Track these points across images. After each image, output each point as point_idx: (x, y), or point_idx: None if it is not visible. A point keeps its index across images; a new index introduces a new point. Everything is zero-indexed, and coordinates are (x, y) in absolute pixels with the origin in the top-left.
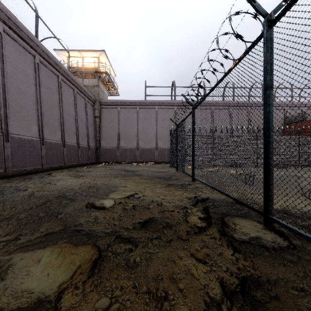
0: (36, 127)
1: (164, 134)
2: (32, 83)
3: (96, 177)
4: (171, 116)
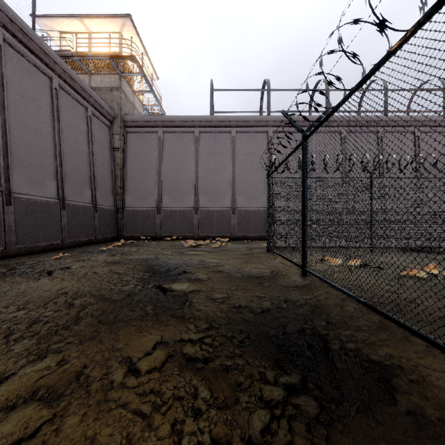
0: None
1: (249, 183)
2: None
3: None
4: (262, 148)
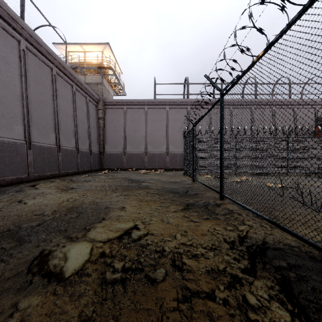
0: (21, 127)
1: (176, 138)
2: (15, 73)
3: (88, 191)
4: (184, 117)
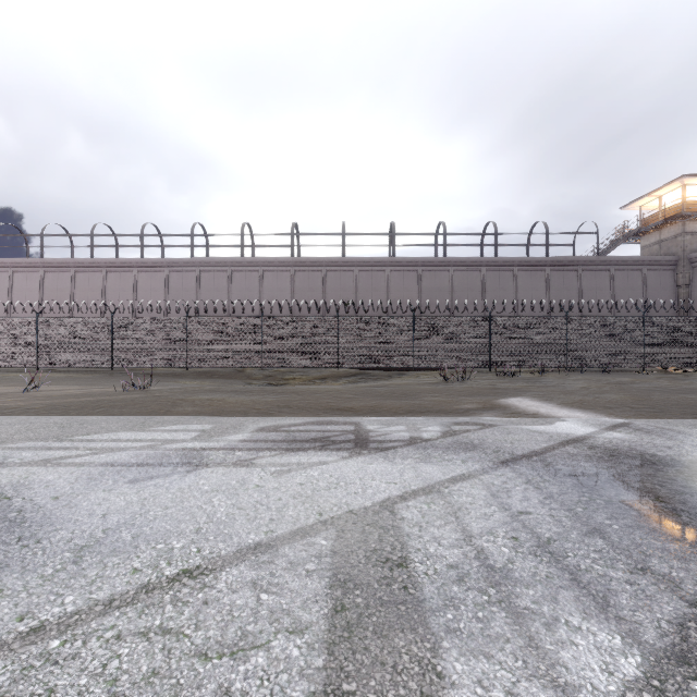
0: None
1: None
2: (541, 293)
3: None
4: None
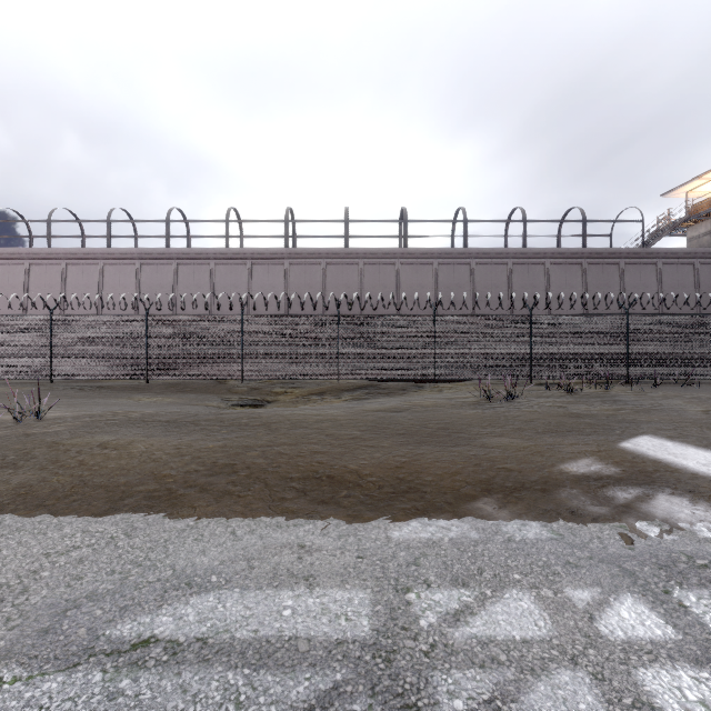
0: None
1: None
2: (578, 291)
3: None
4: None
